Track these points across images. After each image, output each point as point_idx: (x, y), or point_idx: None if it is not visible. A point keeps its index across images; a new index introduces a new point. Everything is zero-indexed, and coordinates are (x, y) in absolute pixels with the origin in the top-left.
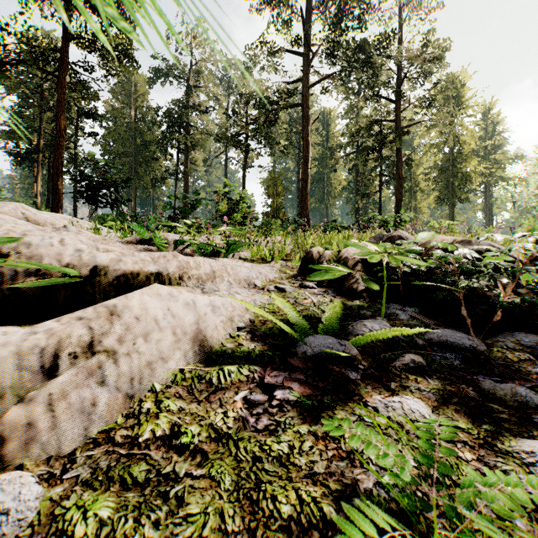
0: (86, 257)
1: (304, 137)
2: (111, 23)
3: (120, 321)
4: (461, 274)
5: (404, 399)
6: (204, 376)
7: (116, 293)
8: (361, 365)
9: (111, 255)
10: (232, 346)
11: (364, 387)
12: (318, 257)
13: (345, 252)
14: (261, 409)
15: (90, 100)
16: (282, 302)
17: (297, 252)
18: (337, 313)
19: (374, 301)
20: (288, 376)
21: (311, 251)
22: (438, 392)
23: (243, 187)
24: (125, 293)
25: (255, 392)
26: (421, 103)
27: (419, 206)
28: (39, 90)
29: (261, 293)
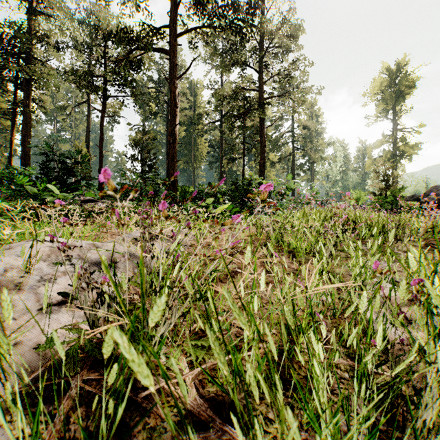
0: None
1: (172, 89)
2: None
3: None
4: None
5: None
6: None
7: None
8: None
9: None
10: None
11: None
12: None
13: None
14: None
15: None
16: None
17: None
18: None
19: None
20: None
21: None
22: None
23: (101, 137)
24: None
25: None
26: (280, 80)
27: (269, 174)
28: None
29: None
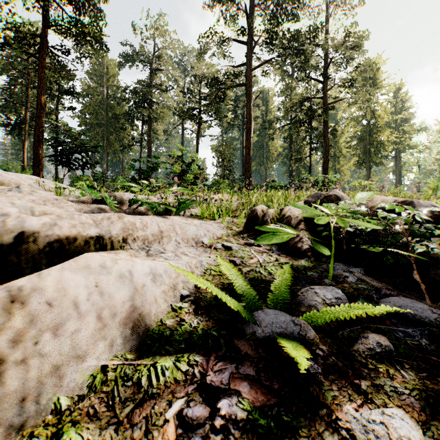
0: (15, 222)
1: (247, 111)
2: (85, 14)
3: (24, 310)
4: (412, 237)
5: (388, 418)
6: (131, 376)
7: (48, 261)
8: (319, 350)
9: (44, 219)
10: (172, 323)
11: (329, 388)
12: (262, 215)
13: (288, 211)
14: (200, 437)
15: (68, 79)
16: (229, 267)
17: (242, 209)
18: (287, 281)
19: (318, 260)
20: (236, 370)
21: (256, 210)
22: (419, 394)
23: (196, 152)
24: (59, 260)
25: (193, 400)
26: (344, 83)
27: (342, 168)
28: (27, 71)
29: (208, 253)
